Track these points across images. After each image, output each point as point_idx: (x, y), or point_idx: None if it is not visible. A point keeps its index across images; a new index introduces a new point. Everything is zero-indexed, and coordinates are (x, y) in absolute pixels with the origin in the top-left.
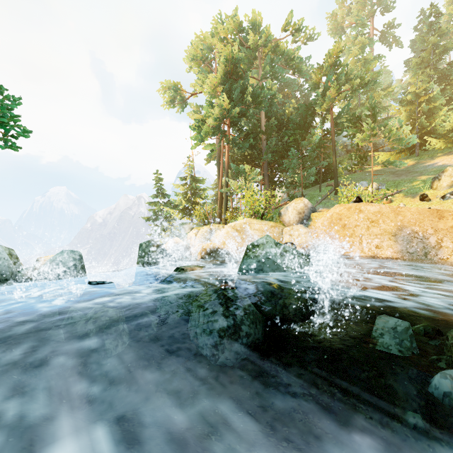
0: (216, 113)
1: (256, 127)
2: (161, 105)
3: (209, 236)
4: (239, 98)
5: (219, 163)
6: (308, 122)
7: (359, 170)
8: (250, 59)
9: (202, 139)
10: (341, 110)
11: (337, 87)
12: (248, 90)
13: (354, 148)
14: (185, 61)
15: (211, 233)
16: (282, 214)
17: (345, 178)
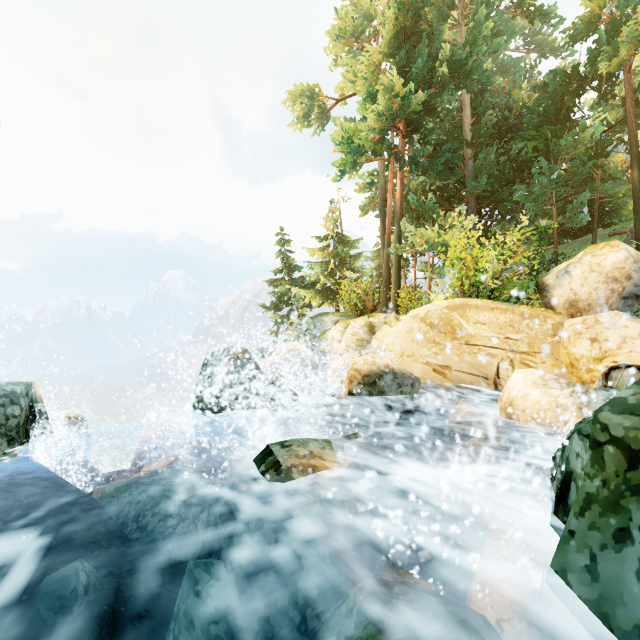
0: (381, 108)
1: (455, 132)
2: (289, 124)
3: (368, 337)
4: (423, 76)
5: (384, 210)
6: (568, 109)
7: None
8: (443, 8)
9: (354, 161)
10: None
11: None
12: (444, 52)
13: None
14: (326, 52)
15: (372, 330)
16: (550, 285)
17: None
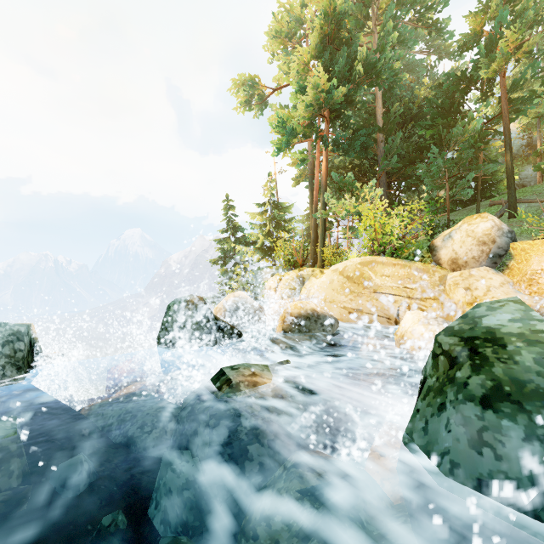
0: (309, 99)
1: (369, 120)
2: (234, 108)
3: (298, 287)
4: (344, 74)
5: (312, 182)
6: (458, 104)
7: (538, 182)
8: (360, 19)
9: (288, 142)
10: (521, 75)
11: (522, 28)
12: (360, 56)
13: (521, 151)
14: (265, 49)
15: (302, 281)
16: (438, 247)
17: (520, 193)
